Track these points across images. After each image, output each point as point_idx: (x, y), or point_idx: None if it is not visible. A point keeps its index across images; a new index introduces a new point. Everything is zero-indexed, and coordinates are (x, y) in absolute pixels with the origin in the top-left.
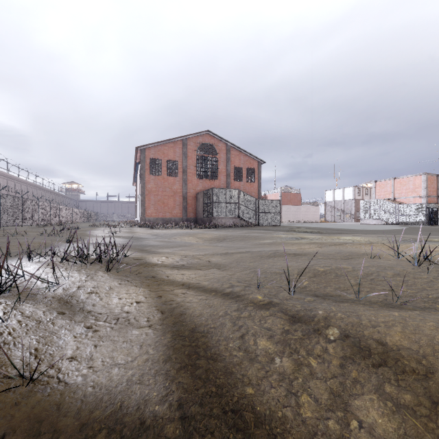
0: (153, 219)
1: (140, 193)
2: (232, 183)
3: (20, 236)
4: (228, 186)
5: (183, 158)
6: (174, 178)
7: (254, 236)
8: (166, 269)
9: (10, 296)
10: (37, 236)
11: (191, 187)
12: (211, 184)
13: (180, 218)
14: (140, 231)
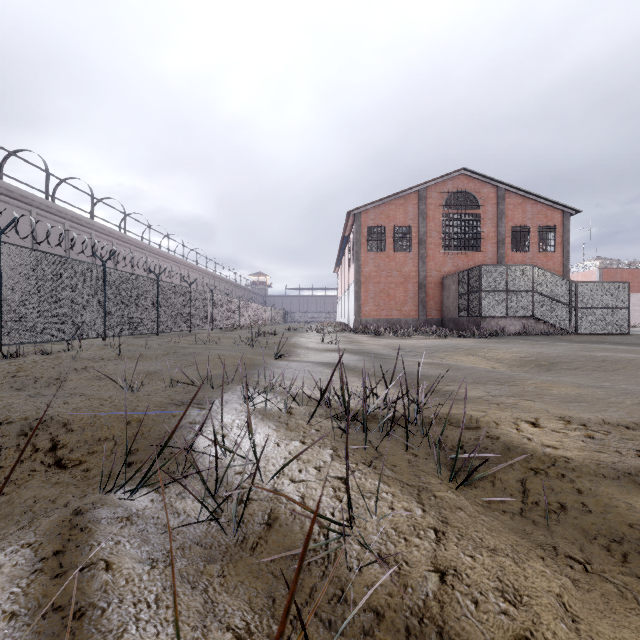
0: (373, 320)
1: (354, 281)
2: (509, 256)
3: (213, 345)
4: (500, 262)
5: (419, 220)
6: (405, 255)
7: (622, 359)
8: (624, 490)
9: (242, 553)
10: (232, 346)
11: (432, 267)
12: (468, 261)
13: (415, 319)
14: (366, 341)
